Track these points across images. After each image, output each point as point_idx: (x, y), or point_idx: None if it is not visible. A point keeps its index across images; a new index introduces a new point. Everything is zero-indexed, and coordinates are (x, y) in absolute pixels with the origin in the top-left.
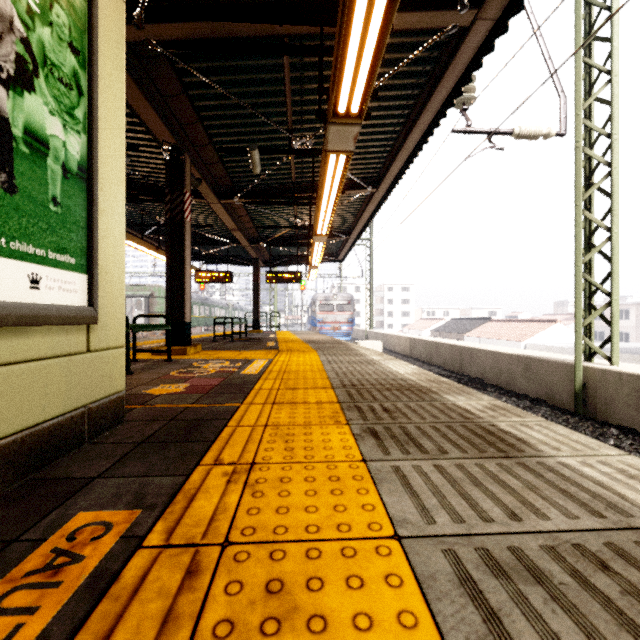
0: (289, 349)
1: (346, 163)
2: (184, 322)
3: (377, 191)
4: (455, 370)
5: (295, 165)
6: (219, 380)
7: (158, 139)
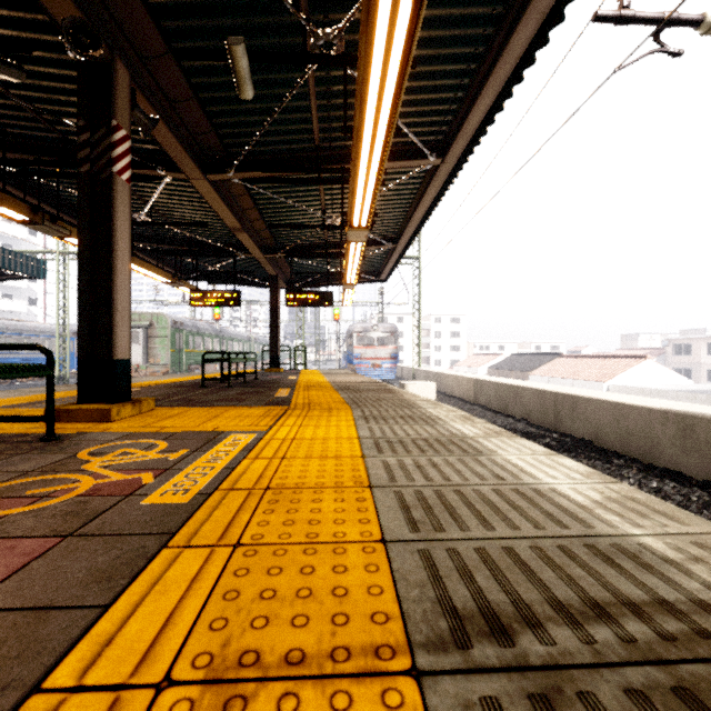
0: (307, 404)
1: (414, 19)
2: (112, 360)
3: (443, 162)
4: (546, 426)
5: (318, 112)
6: (22, 557)
7: (52, 15)
